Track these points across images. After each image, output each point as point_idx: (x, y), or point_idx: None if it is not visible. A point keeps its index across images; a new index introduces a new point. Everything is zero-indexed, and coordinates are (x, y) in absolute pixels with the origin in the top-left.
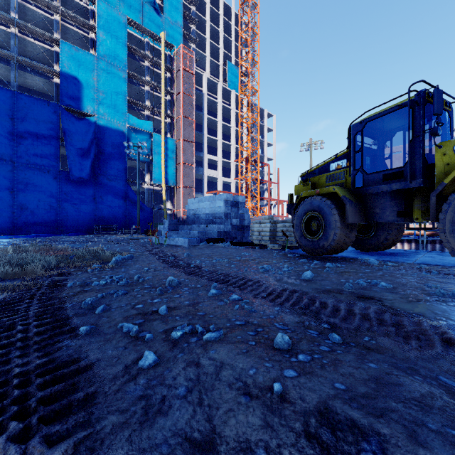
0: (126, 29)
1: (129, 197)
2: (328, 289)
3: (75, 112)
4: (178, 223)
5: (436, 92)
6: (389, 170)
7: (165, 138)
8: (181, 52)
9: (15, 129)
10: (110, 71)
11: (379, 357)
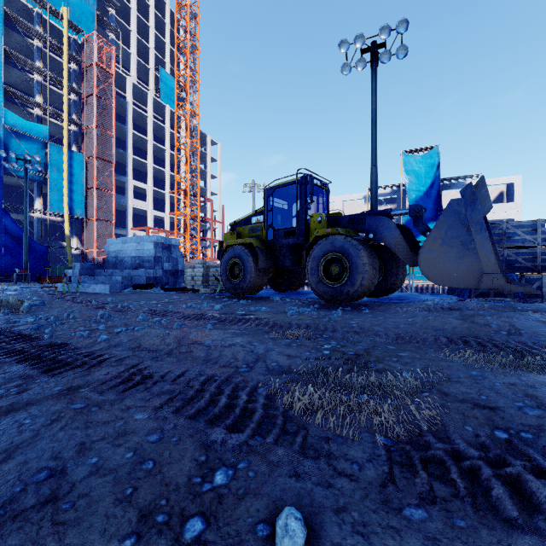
0: None
1: (7, 230)
2: (227, 313)
3: None
4: (94, 267)
5: (310, 179)
6: (288, 228)
7: (68, 152)
8: (94, 42)
9: None
10: None
11: None
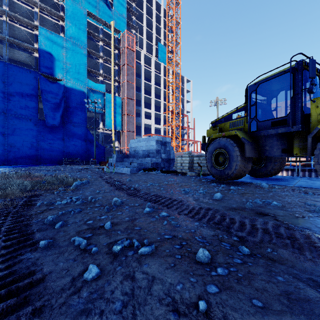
0: (86, 19)
1: (88, 139)
2: (234, 207)
3: (49, 78)
4: (123, 157)
5: (311, 61)
6: (276, 118)
7: (114, 97)
8: (125, 35)
9: (6, 89)
10: (75, 48)
11: (283, 268)
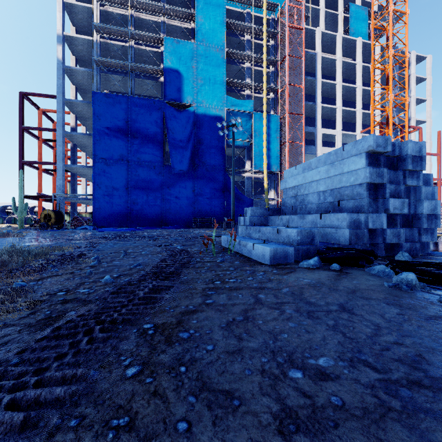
0: (224, 4)
1: (227, 188)
2: None
3: (177, 106)
4: (268, 213)
5: None
6: None
7: (267, 116)
8: (286, 7)
9: (129, 130)
10: (208, 55)
11: None
